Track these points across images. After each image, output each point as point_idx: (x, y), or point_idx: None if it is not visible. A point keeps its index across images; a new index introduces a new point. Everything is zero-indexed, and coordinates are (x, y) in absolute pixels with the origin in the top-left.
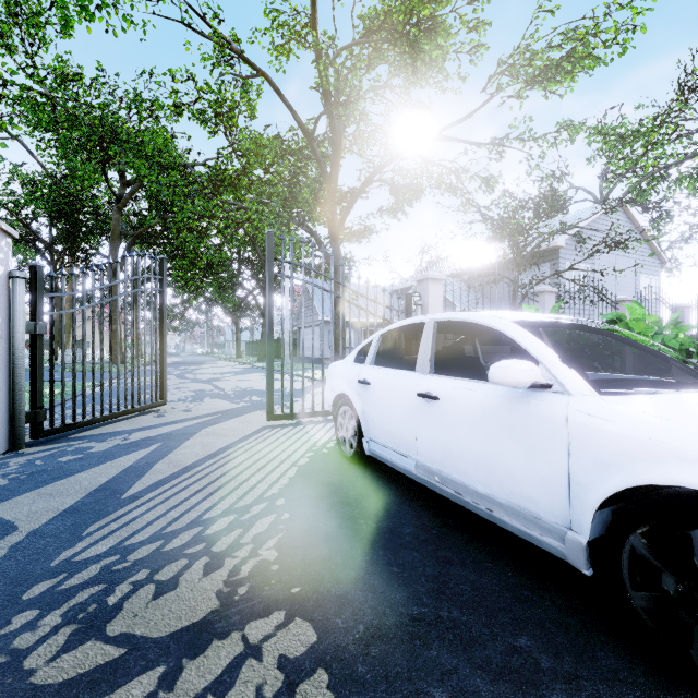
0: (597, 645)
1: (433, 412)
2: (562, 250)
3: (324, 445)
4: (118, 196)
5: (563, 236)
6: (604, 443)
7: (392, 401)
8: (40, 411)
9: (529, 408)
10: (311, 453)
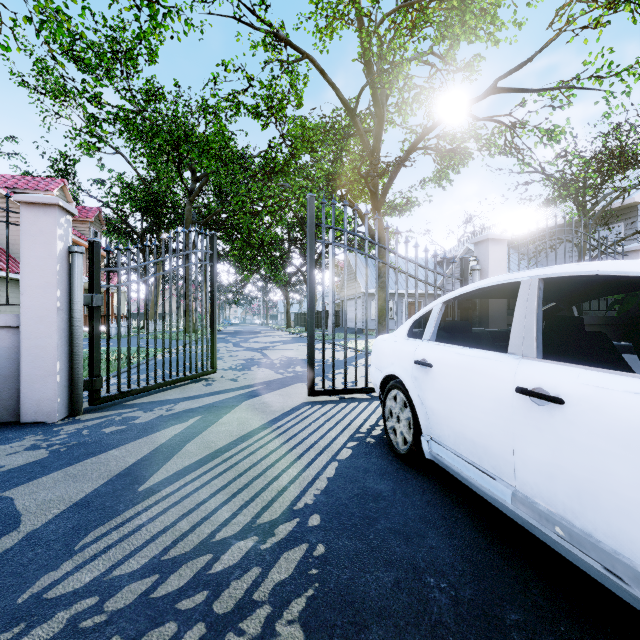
0: None
1: (551, 422)
2: None
3: (369, 431)
4: (190, 191)
5: None
6: None
7: (467, 394)
8: (97, 379)
9: None
10: (354, 442)
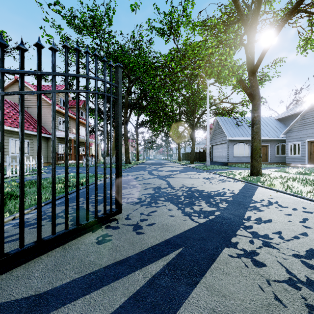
0: None
1: None
2: None
3: None
4: (127, 88)
5: None
6: None
7: None
8: None
9: None
10: None
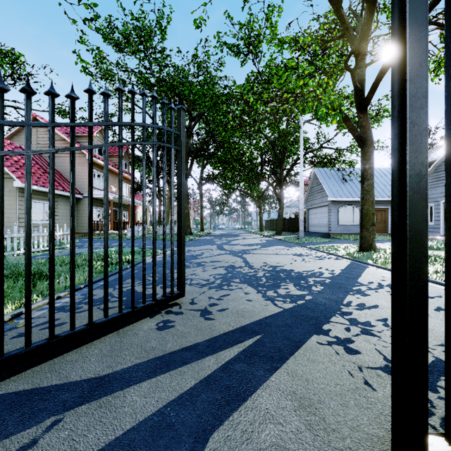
0: None
1: None
2: None
3: None
4: (187, 128)
5: None
6: None
7: None
8: None
9: None
10: None
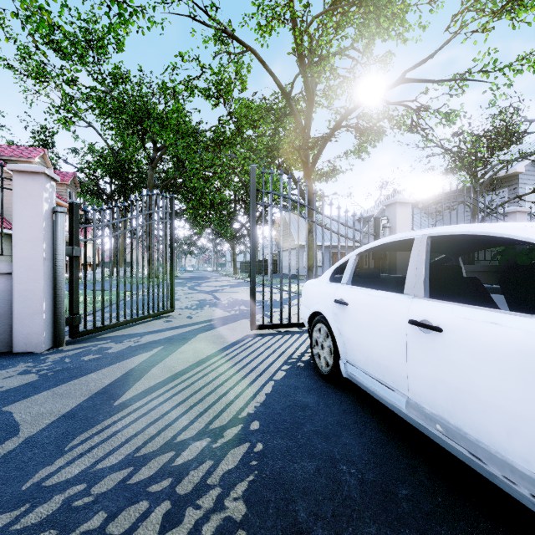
0: None
1: (433, 346)
2: (521, 176)
3: (299, 357)
4: (152, 159)
5: (522, 162)
6: None
7: (374, 326)
8: (76, 317)
9: None
10: (287, 365)
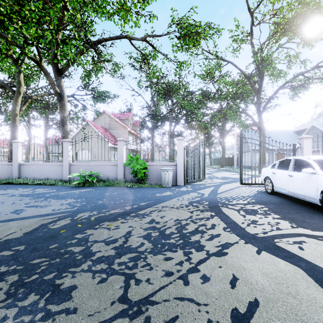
0: (318, 213)
1: (292, 179)
2: None
3: (260, 191)
4: (171, 109)
5: None
6: (322, 182)
7: (281, 177)
8: (187, 177)
9: (310, 177)
10: (257, 191)
